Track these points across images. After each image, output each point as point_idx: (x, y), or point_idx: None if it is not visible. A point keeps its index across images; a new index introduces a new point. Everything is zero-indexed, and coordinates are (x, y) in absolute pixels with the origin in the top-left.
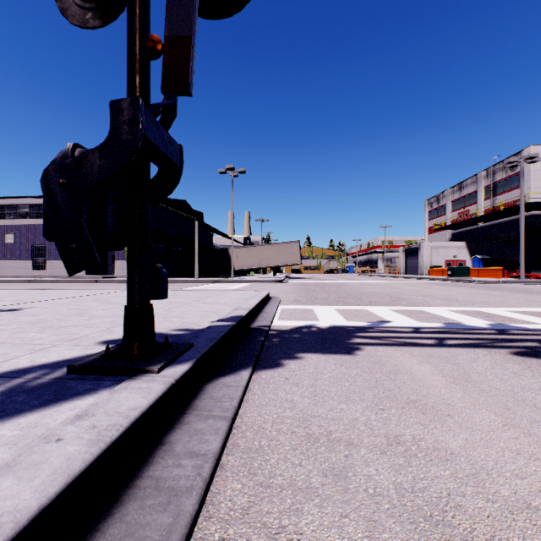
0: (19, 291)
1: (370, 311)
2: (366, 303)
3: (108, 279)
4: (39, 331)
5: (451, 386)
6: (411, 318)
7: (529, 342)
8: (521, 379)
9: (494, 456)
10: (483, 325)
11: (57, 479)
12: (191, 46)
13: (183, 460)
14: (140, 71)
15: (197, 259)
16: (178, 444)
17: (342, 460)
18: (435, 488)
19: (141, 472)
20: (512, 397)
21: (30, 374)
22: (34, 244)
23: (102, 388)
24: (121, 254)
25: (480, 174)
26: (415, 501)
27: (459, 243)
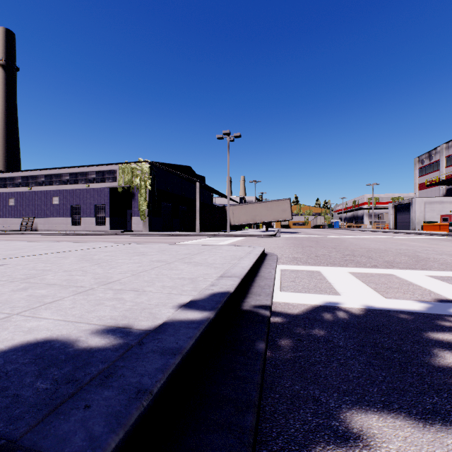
0: (35, 243)
1: (403, 278)
2: (384, 265)
3: (125, 233)
4: None
5: None
6: None
7: None
8: None
9: None
10: None
11: None
12: None
13: None
14: None
15: (198, 215)
16: None
17: None
18: None
19: None
20: None
21: None
22: (72, 205)
23: None
24: (136, 211)
25: None
26: None
27: None
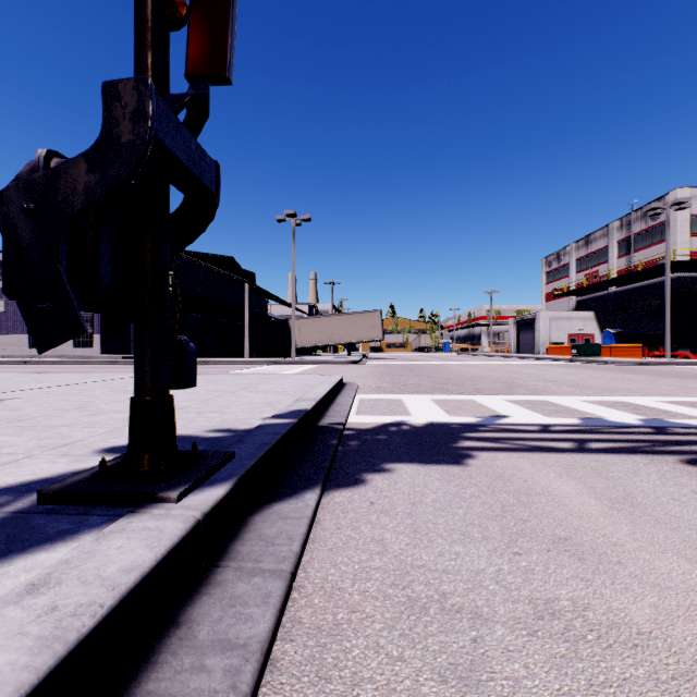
0: (4, 375)
1: (479, 402)
2: (472, 392)
3: (130, 359)
4: (14, 434)
5: (612, 514)
6: (534, 411)
7: None
8: None
9: None
10: (633, 421)
11: None
12: (230, 10)
13: (208, 657)
14: (153, 45)
15: (247, 333)
16: (203, 624)
17: (469, 648)
18: None
19: (135, 683)
20: None
21: None
22: None
23: (86, 529)
24: None
25: (612, 225)
26: None
27: (586, 313)
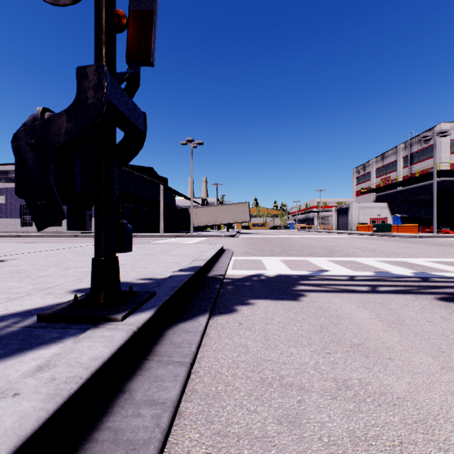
0: (7, 244)
1: (310, 261)
2: (306, 255)
3: (86, 234)
4: (18, 281)
5: (389, 330)
6: (345, 267)
7: (450, 289)
8: (450, 322)
9: (438, 401)
10: (408, 274)
11: (5, 443)
12: (153, 20)
13: (142, 409)
14: (106, 42)
15: (162, 217)
16: (139, 391)
17: (296, 406)
18: (387, 435)
19: (100, 423)
20: (444, 340)
21: (2, 323)
22: (22, 204)
23: (68, 336)
24: None
25: (399, 146)
26: (369, 451)
27: (382, 203)
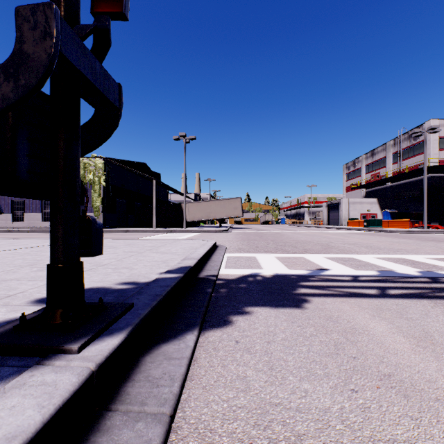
0: None
1: (307, 259)
2: (302, 251)
3: None
4: None
5: (419, 351)
6: (346, 265)
7: None
8: None
9: None
10: (414, 273)
11: None
12: None
13: None
14: None
15: (154, 212)
16: None
17: None
18: None
19: None
20: None
21: None
22: (13, 199)
23: None
24: (89, 207)
25: (389, 143)
26: None
27: (372, 199)
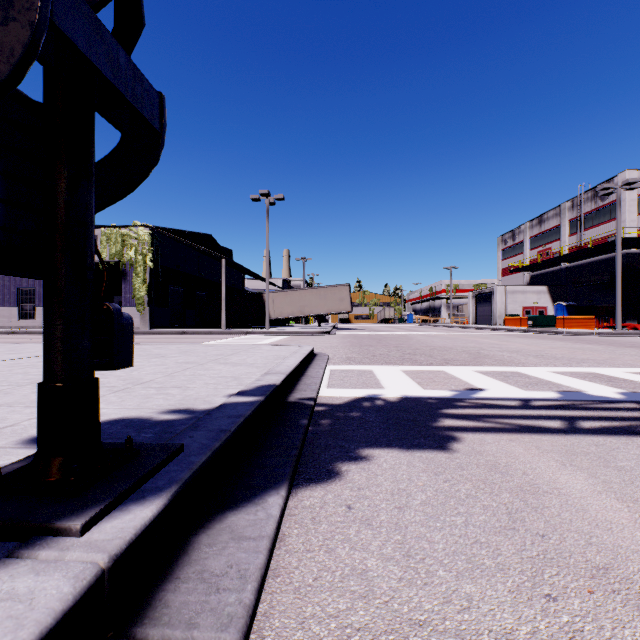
0: None
1: (450, 373)
2: (441, 362)
3: None
4: None
5: None
6: (509, 384)
7: None
8: None
9: None
10: (614, 395)
11: None
12: None
13: None
14: None
15: (224, 305)
16: None
17: None
18: None
19: None
20: None
21: None
22: (20, 287)
23: None
24: (129, 299)
25: (564, 205)
26: None
27: (539, 287)
